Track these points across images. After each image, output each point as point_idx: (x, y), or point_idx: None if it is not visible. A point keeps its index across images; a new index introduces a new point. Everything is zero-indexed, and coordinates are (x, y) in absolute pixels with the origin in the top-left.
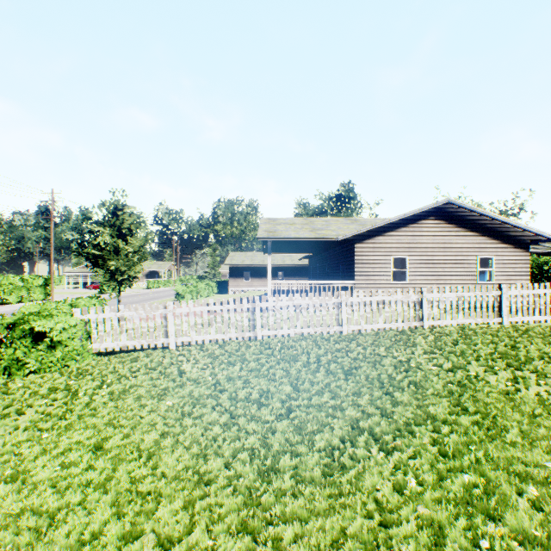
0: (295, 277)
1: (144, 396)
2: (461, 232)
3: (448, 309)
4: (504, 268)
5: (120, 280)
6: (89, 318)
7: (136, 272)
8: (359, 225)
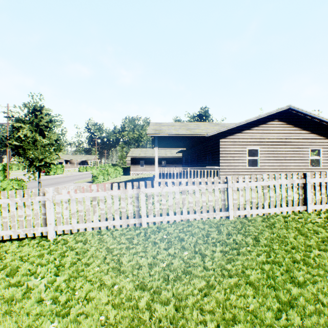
0: (173, 164)
1: None
2: (298, 131)
3: None
4: None
5: (38, 166)
6: None
7: (52, 160)
8: (221, 127)
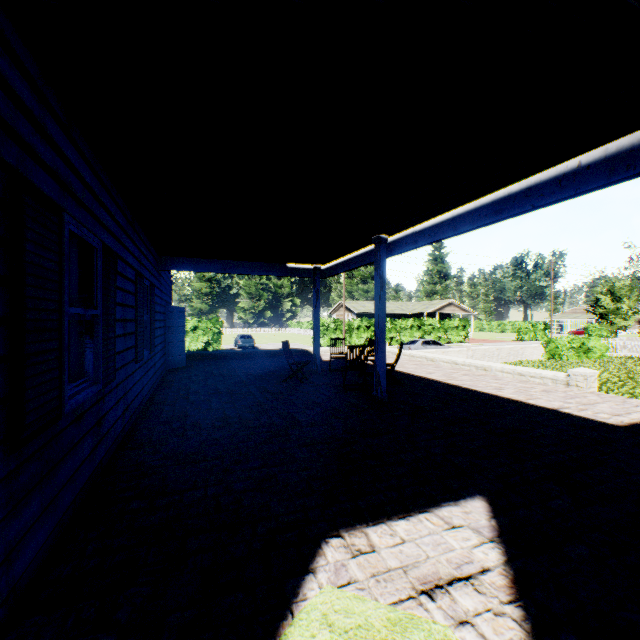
0: None
1: (635, 361)
2: None
3: None
4: None
5: (616, 327)
6: (607, 342)
7: (628, 322)
8: None
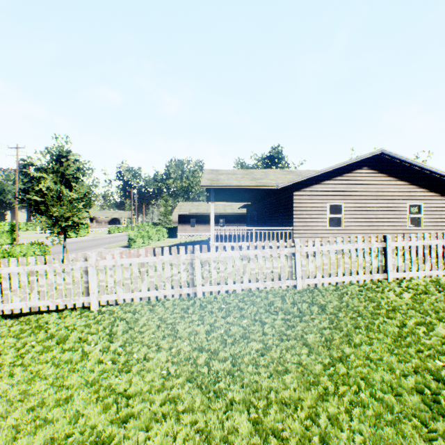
0: (235, 224)
1: None
2: (393, 181)
3: (413, 259)
4: (431, 215)
5: (63, 226)
6: None
7: (81, 218)
8: (295, 176)
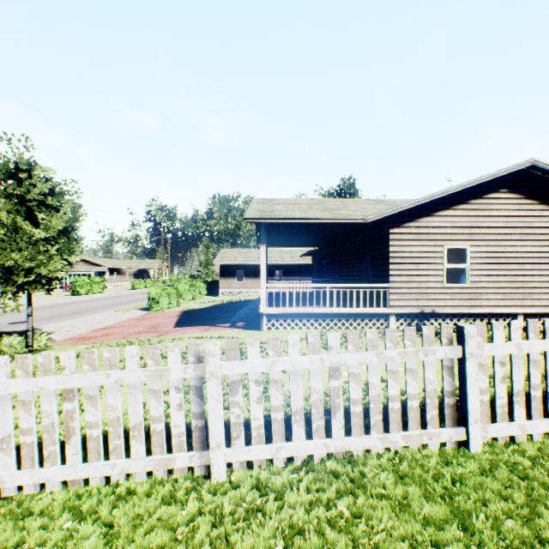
0: (295, 277)
1: None
2: (547, 212)
3: None
4: None
5: (23, 282)
6: None
7: (55, 270)
8: (389, 206)
